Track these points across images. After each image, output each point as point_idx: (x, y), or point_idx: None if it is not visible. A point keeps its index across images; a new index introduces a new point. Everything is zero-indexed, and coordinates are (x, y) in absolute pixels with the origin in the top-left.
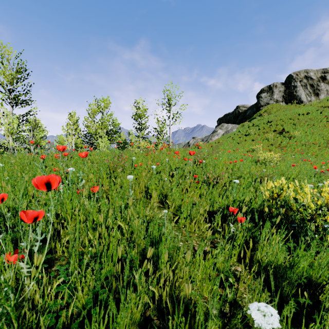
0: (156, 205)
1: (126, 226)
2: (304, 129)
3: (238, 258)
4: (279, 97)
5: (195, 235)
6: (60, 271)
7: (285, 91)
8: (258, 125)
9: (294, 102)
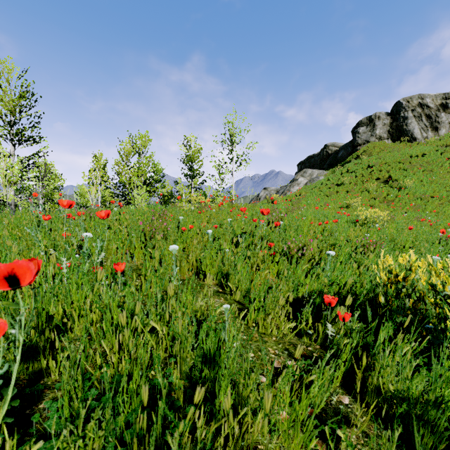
0: (211, 295)
1: (164, 329)
2: (419, 177)
3: (342, 379)
4: (383, 132)
5: (272, 339)
6: (52, 410)
7: (391, 124)
8: (354, 171)
9: (404, 139)
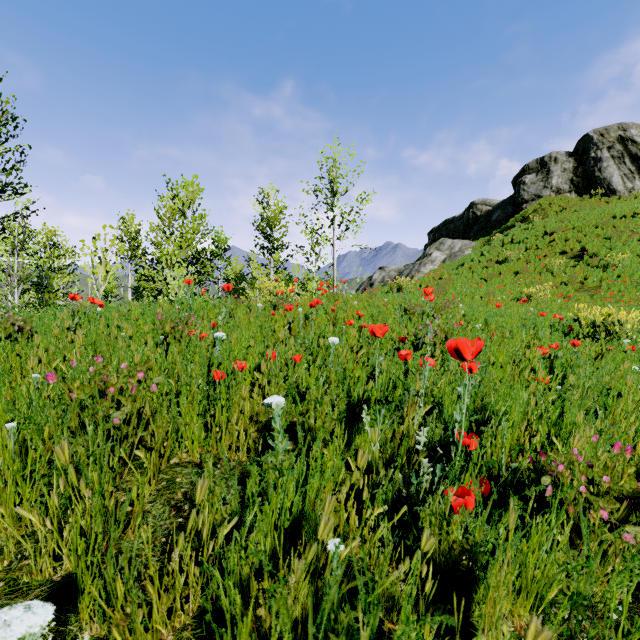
0: None
1: None
2: (634, 249)
3: None
4: (563, 182)
5: None
6: None
7: (575, 170)
8: (523, 241)
9: (597, 191)
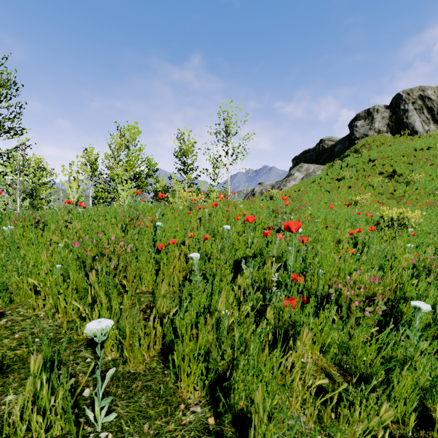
0: None
1: None
2: (427, 171)
3: None
4: (382, 126)
5: None
6: None
7: (390, 118)
8: (354, 166)
9: (405, 132)
